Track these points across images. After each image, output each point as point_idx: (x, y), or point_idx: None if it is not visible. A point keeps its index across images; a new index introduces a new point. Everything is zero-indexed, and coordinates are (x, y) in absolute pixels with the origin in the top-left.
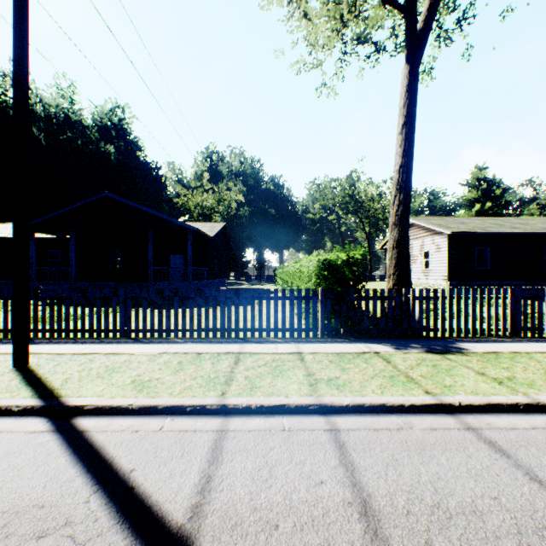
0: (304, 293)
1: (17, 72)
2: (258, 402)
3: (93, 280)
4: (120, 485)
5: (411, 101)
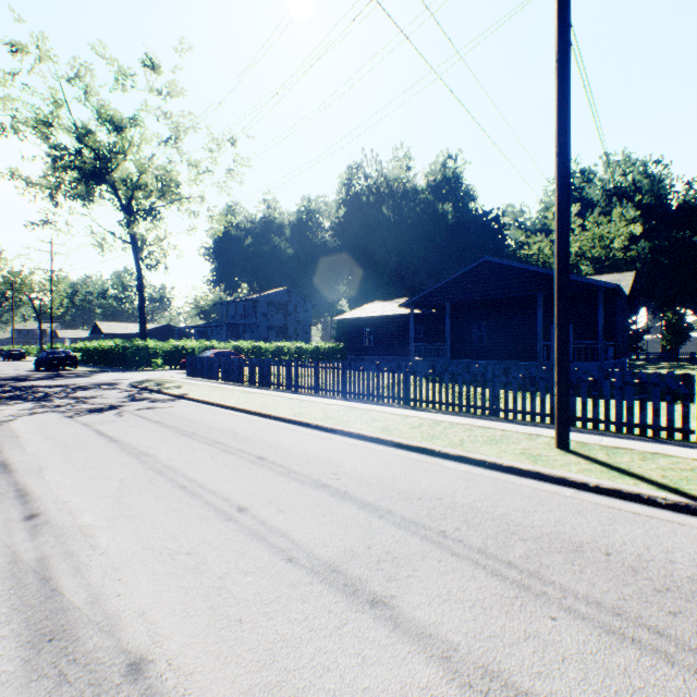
0: None
1: (562, 142)
2: None
3: (454, 357)
4: None
5: None
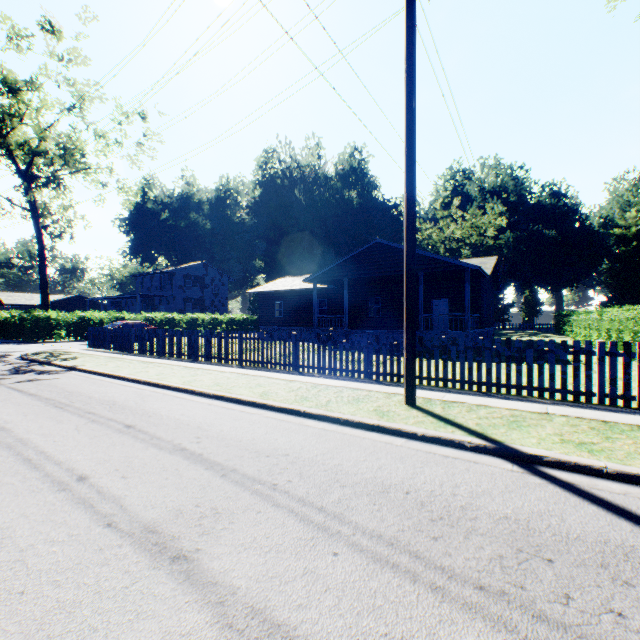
0: None
1: (409, 141)
2: None
3: (354, 327)
4: None
5: None
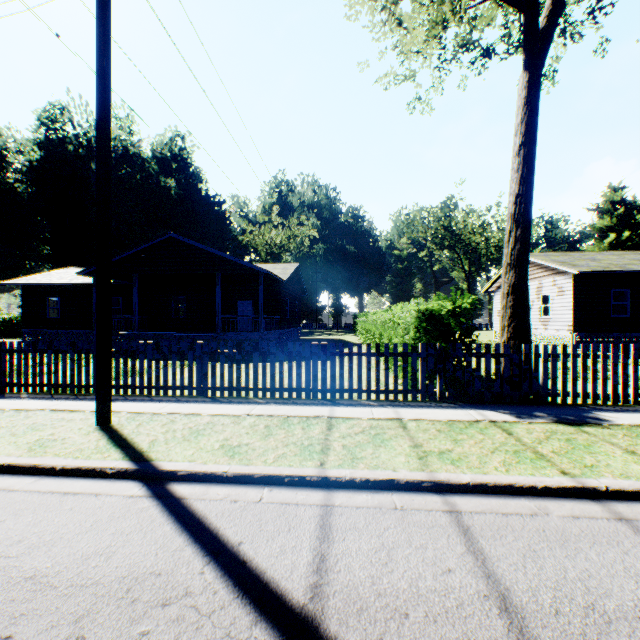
0: (402, 348)
1: (100, 116)
2: (362, 475)
3: (155, 329)
4: (231, 557)
5: (531, 116)
